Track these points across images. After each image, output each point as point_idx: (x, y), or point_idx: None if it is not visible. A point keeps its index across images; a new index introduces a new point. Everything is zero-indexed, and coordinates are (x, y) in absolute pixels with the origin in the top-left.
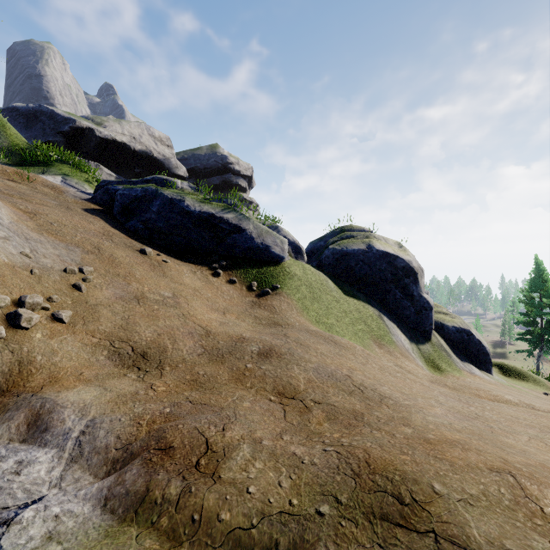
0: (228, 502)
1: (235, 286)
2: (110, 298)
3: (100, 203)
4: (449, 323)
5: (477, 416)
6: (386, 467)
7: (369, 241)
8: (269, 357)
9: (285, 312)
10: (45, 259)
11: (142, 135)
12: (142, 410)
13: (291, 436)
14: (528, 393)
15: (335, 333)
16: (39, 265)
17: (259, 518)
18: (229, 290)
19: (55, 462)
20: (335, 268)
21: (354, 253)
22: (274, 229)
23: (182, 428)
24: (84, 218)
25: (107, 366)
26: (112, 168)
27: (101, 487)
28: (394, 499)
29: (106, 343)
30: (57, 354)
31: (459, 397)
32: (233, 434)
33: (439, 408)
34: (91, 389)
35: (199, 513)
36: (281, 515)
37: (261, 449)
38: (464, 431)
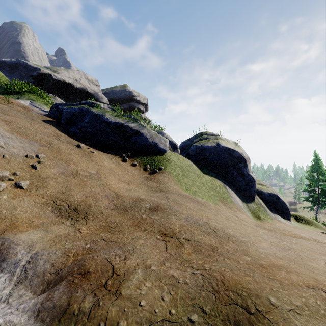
0: (125, 313)
1: (136, 168)
2: (55, 174)
3: (53, 117)
4: (265, 190)
5: (289, 248)
6: (236, 285)
7: (218, 141)
8: (156, 211)
9: (167, 183)
10: (13, 149)
11: (81, 78)
12: (70, 246)
13: (170, 263)
14: (312, 232)
15: (197, 196)
16: (9, 153)
17: (148, 325)
18: (132, 170)
19: (6, 284)
20: (197, 157)
21: (208, 148)
22: (160, 134)
23: (96, 258)
24: (42, 125)
25: (51, 217)
26: (62, 98)
27: (36, 302)
28: (243, 310)
29: (51, 202)
30: (16, 209)
31: (275, 235)
32: (131, 262)
33: (265, 243)
34: (38, 232)
35: (104, 322)
36: (163, 322)
37: (150, 273)
38: (284, 259)
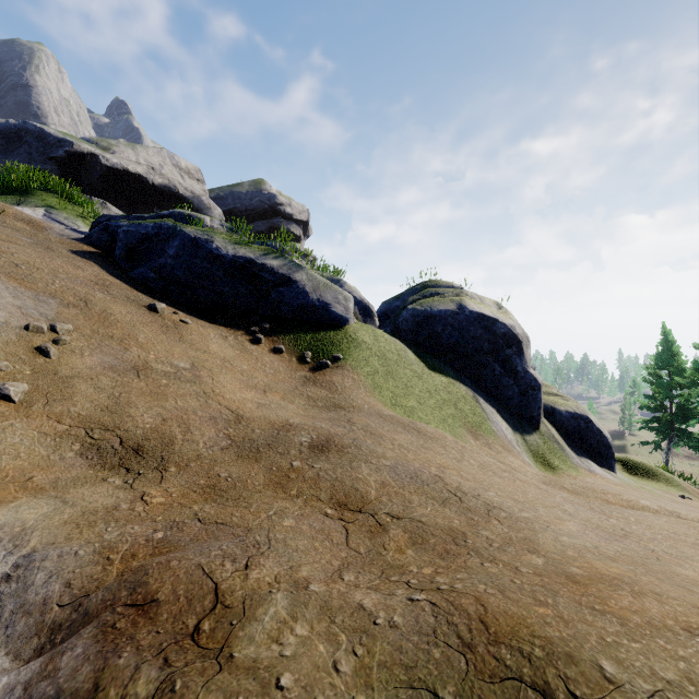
0: None
1: (281, 357)
2: (94, 368)
3: (98, 244)
4: (562, 407)
5: (625, 533)
6: (515, 629)
7: (461, 299)
8: (325, 452)
9: (350, 391)
10: None
11: (163, 165)
12: (117, 536)
13: (357, 575)
14: (661, 496)
15: (417, 420)
16: None
17: None
18: (272, 361)
19: None
20: (416, 335)
21: (441, 316)
22: (335, 284)
23: (177, 566)
24: (70, 262)
25: (77, 466)
26: (123, 208)
27: (13, 684)
28: (536, 695)
29: (80, 432)
30: None
31: (589, 504)
32: (262, 574)
33: (571, 522)
34: (40, 503)
35: None
36: None
37: (307, 601)
38: (621, 560)
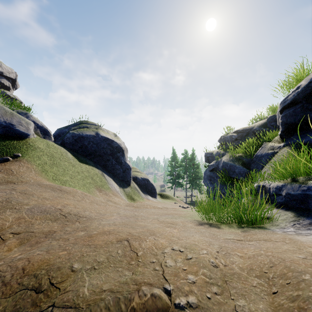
0: None
1: None
2: None
3: None
4: (139, 176)
5: (134, 215)
6: (41, 266)
7: (97, 130)
8: None
9: (23, 173)
10: None
11: None
12: None
13: None
14: (169, 204)
15: (68, 186)
16: None
17: None
18: None
19: None
20: (74, 145)
21: (87, 137)
22: (24, 115)
23: None
24: None
25: None
26: None
27: None
28: (32, 292)
29: None
30: None
31: (133, 209)
32: None
33: (115, 216)
34: None
35: None
36: None
37: None
38: (119, 224)
